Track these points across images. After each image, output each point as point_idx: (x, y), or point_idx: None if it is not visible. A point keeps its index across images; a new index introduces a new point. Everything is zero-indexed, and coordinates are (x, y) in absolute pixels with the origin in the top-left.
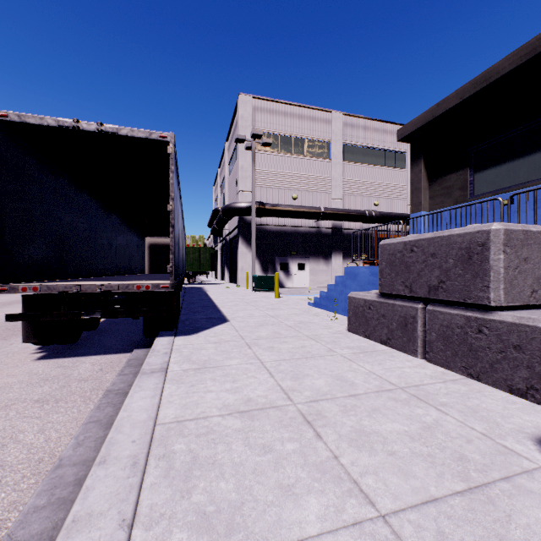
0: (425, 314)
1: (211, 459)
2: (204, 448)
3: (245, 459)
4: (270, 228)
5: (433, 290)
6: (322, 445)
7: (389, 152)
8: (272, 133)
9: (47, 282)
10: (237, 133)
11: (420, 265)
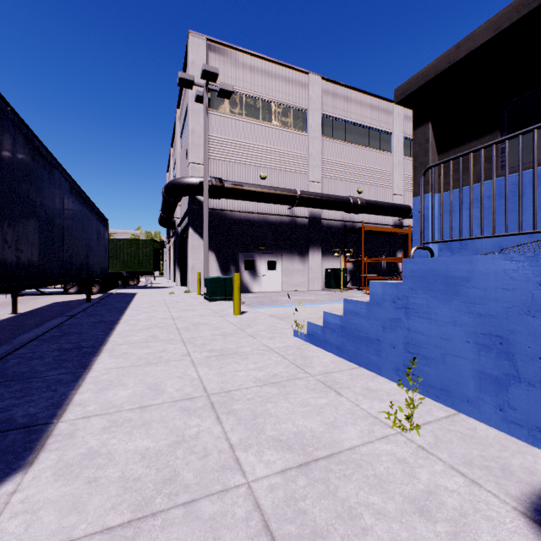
0: None
1: None
2: None
3: None
4: (232, 215)
5: None
6: None
7: (373, 131)
8: (234, 90)
9: None
10: None
11: None
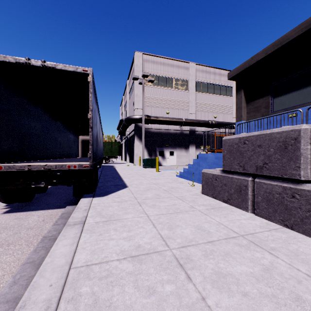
0: (253, 184)
1: (108, 301)
2: (103, 290)
3: (134, 301)
4: (153, 131)
5: (259, 169)
6: (192, 286)
7: (222, 86)
8: (154, 74)
9: (10, 163)
10: (134, 74)
11: (250, 153)
